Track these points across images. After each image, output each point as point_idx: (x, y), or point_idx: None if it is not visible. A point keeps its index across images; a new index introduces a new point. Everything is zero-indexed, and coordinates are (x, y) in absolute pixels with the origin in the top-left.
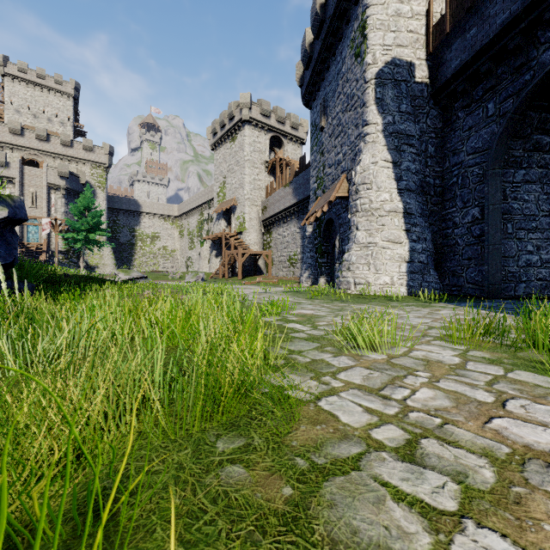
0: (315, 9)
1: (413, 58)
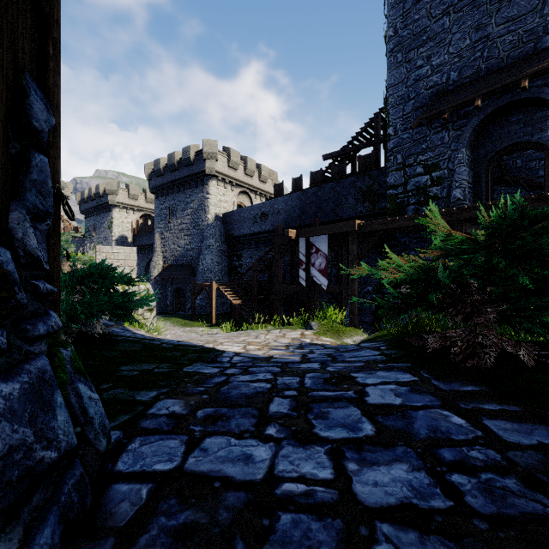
0: (91, 194)
1: (128, 235)
